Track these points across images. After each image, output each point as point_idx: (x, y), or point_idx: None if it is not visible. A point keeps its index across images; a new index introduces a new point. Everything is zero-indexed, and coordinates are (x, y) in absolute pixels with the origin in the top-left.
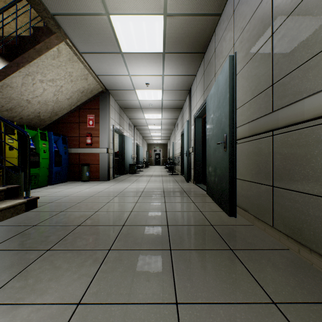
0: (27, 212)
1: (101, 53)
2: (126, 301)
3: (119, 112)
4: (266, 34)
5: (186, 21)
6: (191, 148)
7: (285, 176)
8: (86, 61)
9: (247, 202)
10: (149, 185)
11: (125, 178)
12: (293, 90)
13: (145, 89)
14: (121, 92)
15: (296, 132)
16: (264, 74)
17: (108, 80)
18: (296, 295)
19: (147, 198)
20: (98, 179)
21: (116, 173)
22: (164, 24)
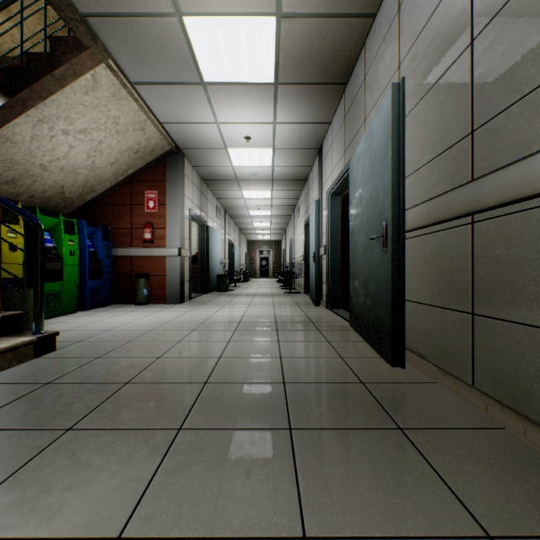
0: (37, 358)
1: (169, 83)
2: (209, 532)
3: (200, 187)
4: (461, 43)
5: (315, 27)
6: (322, 247)
7: (496, 295)
8: (142, 97)
9: (424, 342)
10: (251, 311)
11: (209, 300)
12: (512, 140)
13: (243, 147)
14: (203, 152)
15: (518, 215)
16: (457, 114)
17: (181, 132)
18: (529, 520)
19: (248, 335)
20: (164, 301)
21: (195, 290)
22: (276, 32)
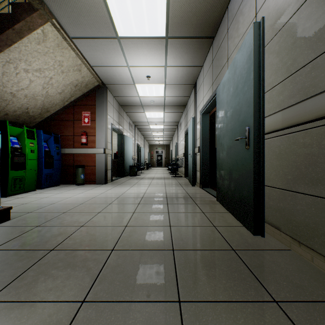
0: None
1: (95, 37)
2: None
3: (119, 110)
4: None
5: None
6: (197, 148)
7: None
8: (78, 48)
9: (278, 217)
10: (150, 189)
11: (124, 181)
12: None
13: (145, 83)
14: (120, 87)
15: None
16: (311, 39)
17: (105, 73)
18: None
19: (147, 207)
20: (95, 183)
21: (116, 175)
22: None
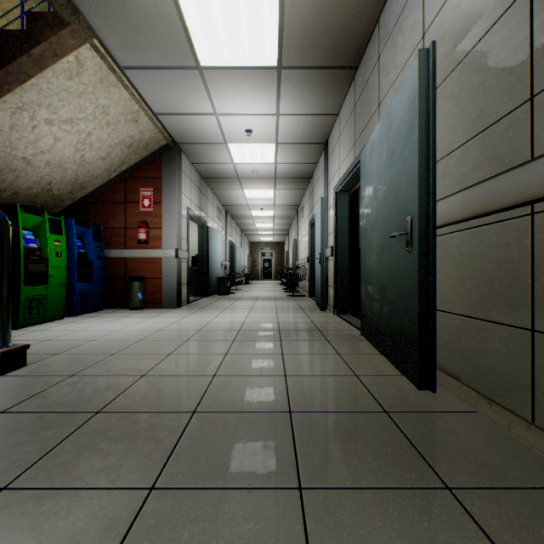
0: (1, 376)
1: (162, 68)
2: None
3: (200, 185)
4: None
5: None
6: (329, 248)
7: None
8: (134, 85)
9: (458, 360)
10: (252, 317)
11: (208, 304)
12: None
13: (244, 141)
14: (201, 147)
15: None
16: (508, 79)
17: (178, 125)
18: None
19: (248, 345)
20: (160, 306)
21: (195, 293)
22: (280, 5)
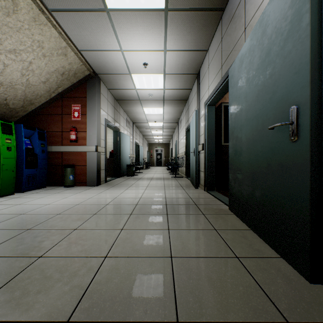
0: None
1: (79, 10)
2: None
3: (114, 104)
4: None
5: None
6: (200, 145)
7: None
8: (60, 26)
9: None
10: (147, 193)
11: (119, 182)
12: None
13: (142, 72)
14: (114, 77)
15: None
16: None
17: (96, 59)
18: None
19: (141, 220)
20: (85, 184)
21: (111, 175)
22: None
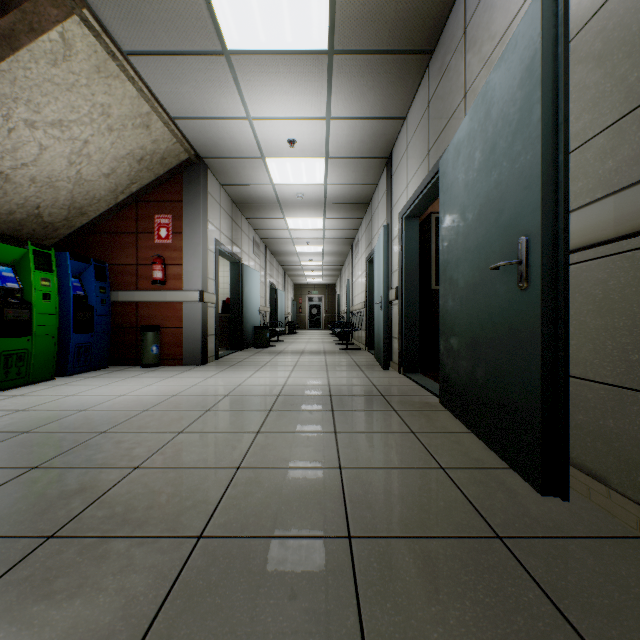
0: None
1: (177, 53)
2: None
3: (232, 212)
4: None
5: None
6: (393, 290)
7: None
8: (142, 77)
9: (601, 451)
10: (296, 377)
11: (241, 359)
12: None
13: (286, 155)
14: (233, 163)
15: None
16: None
17: (201, 133)
18: None
19: (288, 419)
20: (181, 362)
21: (226, 346)
22: None
